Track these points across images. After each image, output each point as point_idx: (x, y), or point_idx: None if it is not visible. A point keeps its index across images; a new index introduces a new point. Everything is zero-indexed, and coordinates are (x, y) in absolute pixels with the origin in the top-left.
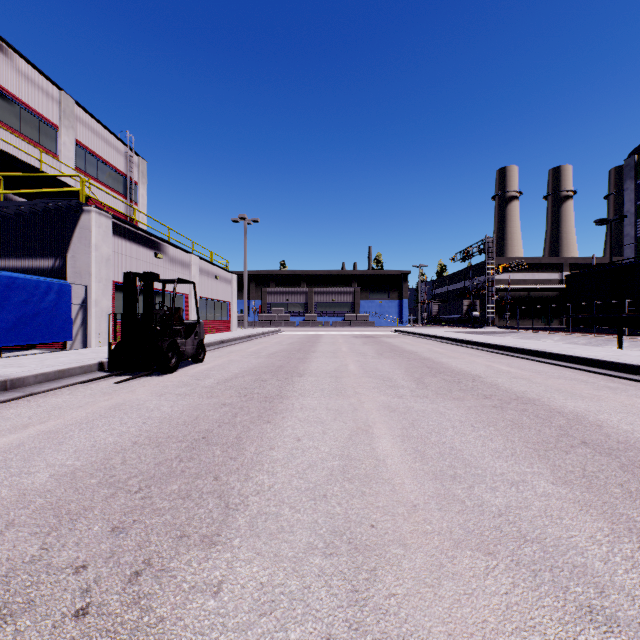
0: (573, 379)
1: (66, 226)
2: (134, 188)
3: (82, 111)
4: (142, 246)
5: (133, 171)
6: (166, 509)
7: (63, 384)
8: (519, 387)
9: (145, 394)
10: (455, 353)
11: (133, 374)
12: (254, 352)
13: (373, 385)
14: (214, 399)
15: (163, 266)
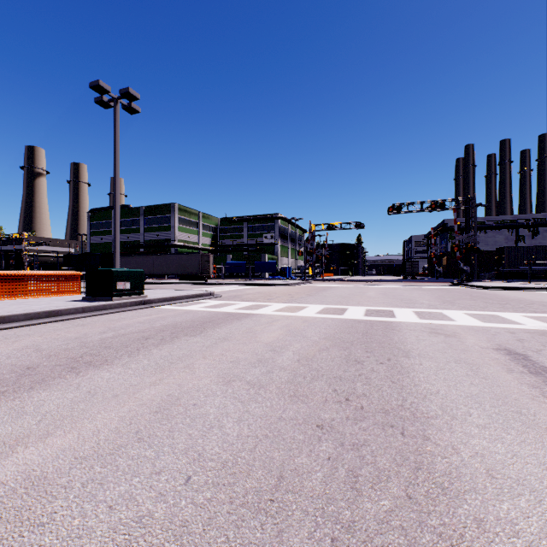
0: None
1: None
2: None
3: None
4: None
5: None
6: None
7: None
8: None
9: None
10: None
11: None
12: None
13: None
14: None
15: None
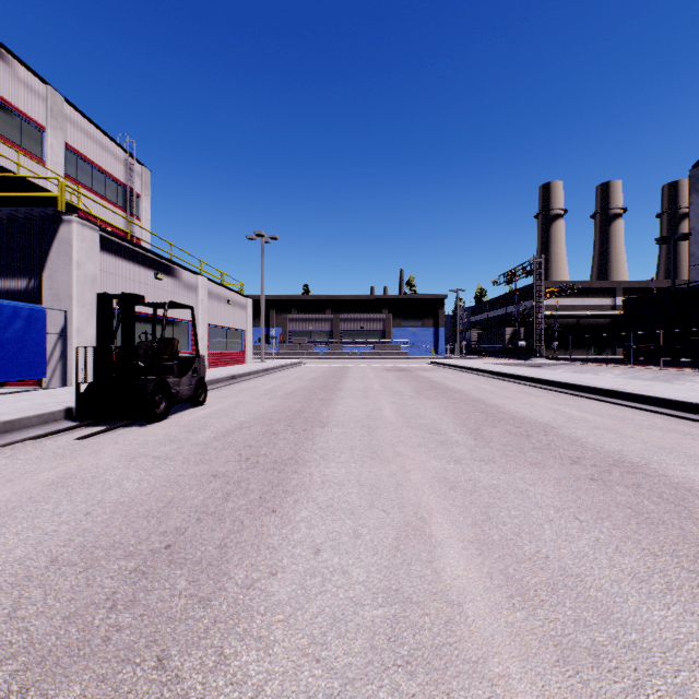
0: (672, 430)
1: (42, 239)
2: (135, 200)
3: (73, 110)
4: (138, 265)
5: (134, 181)
6: None
7: (6, 441)
8: (610, 444)
9: (111, 457)
10: (508, 392)
11: (110, 423)
12: (269, 390)
13: (418, 441)
14: (203, 466)
15: (164, 288)
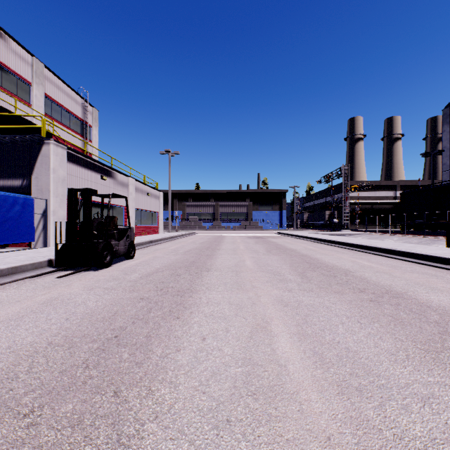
0: (424, 273)
1: (31, 154)
2: (88, 129)
3: (49, 72)
4: (91, 170)
5: (88, 117)
6: (48, 446)
7: (13, 279)
8: (384, 281)
9: (78, 288)
10: (325, 250)
11: (75, 269)
12: (174, 250)
13: (266, 279)
14: (135, 293)
15: (107, 185)
